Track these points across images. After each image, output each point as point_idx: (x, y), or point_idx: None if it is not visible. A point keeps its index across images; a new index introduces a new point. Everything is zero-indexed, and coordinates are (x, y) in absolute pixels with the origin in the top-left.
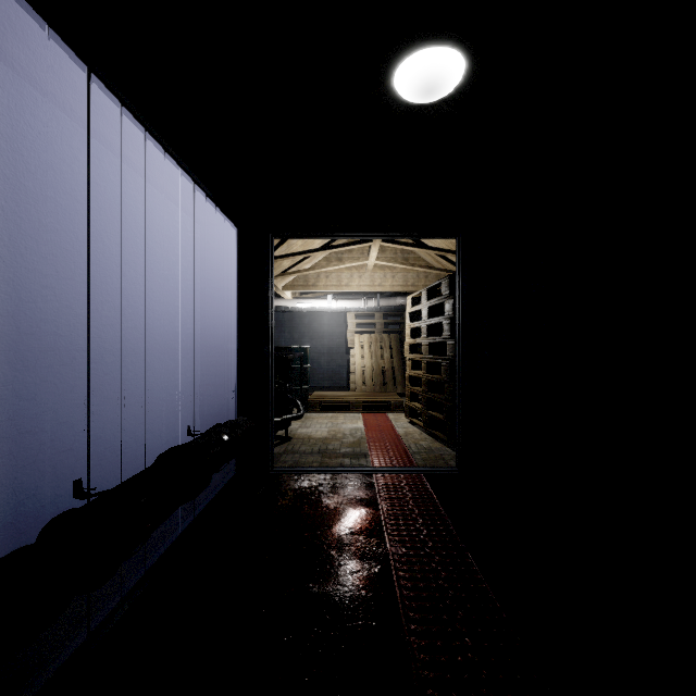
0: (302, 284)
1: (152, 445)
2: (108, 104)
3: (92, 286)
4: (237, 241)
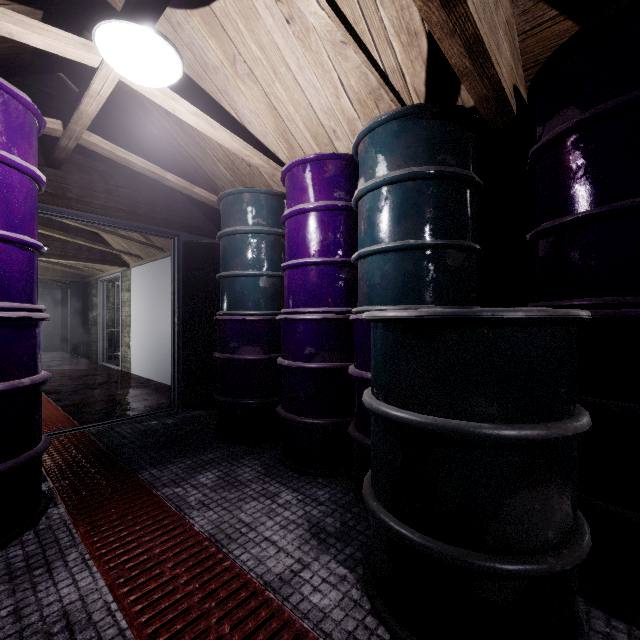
0: None
1: None
2: None
3: None
4: None
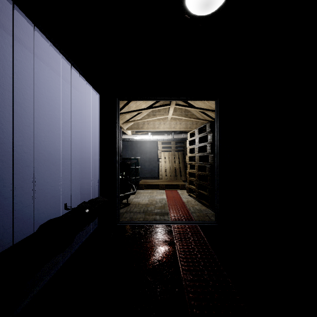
0: (136, 127)
1: (49, 212)
2: (3, 1)
3: (6, 121)
4: (99, 102)
